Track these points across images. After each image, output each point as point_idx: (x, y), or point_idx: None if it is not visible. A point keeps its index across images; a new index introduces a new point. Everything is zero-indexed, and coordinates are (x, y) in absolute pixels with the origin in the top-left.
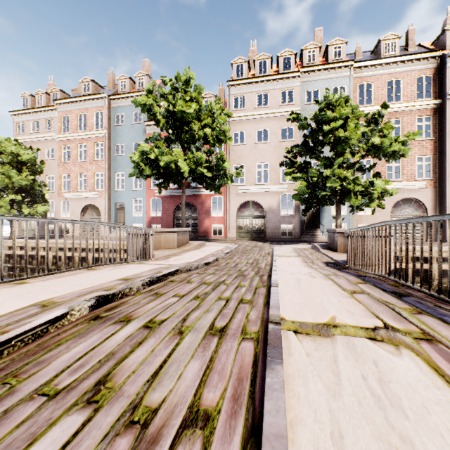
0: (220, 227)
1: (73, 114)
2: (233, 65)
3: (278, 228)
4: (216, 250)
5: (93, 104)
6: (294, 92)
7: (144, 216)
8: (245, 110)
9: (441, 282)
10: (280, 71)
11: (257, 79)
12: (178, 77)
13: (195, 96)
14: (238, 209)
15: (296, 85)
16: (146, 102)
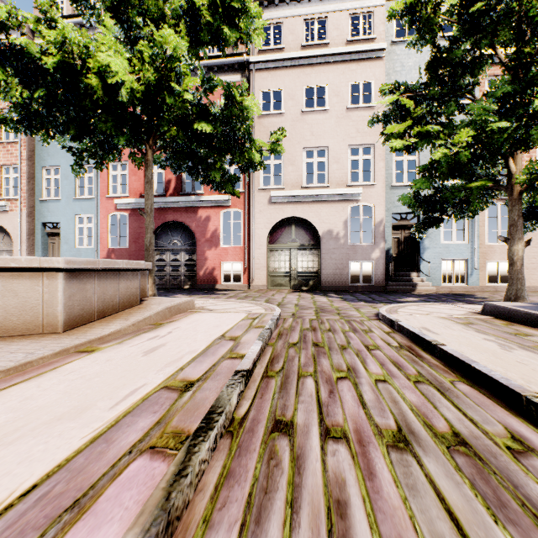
0: (238, 268)
1: None
2: None
3: (345, 267)
4: (213, 339)
5: None
6: (374, 16)
7: (96, 246)
8: (282, 50)
9: None
10: None
11: None
12: None
13: None
14: (270, 234)
15: (378, 3)
16: None
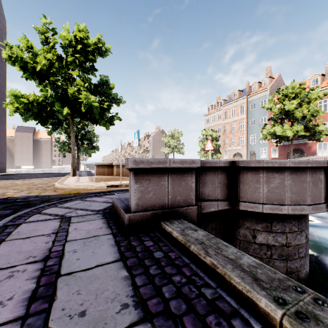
0: None
1: (229, 110)
2: None
3: None
4: None
5: (238, 102)
6: None
7: (267, 157)
8: None
9: None
10: None
11: None
12: (287, 87)
13: (299, 90)
14: None
15: None
16: (269, 106)
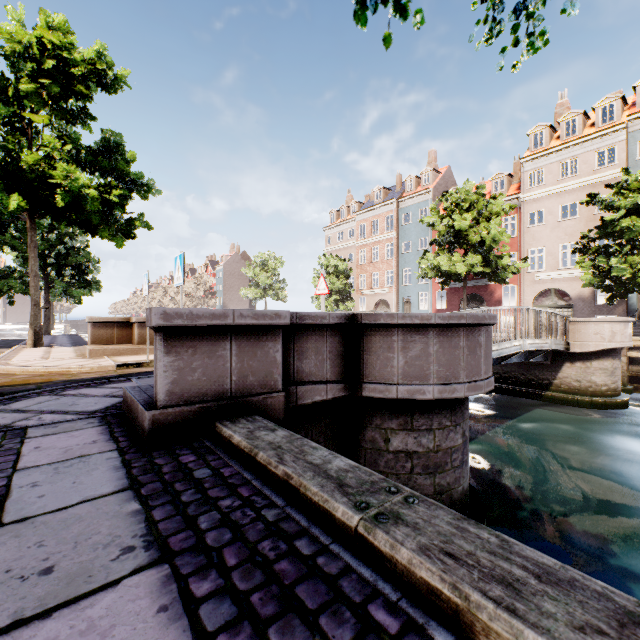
0: None
1: (368, 222)
2: (529, 136)
3: None
4: None
5: (383, 210)
6: (616, 149)
7: (429, 309)
8: (543, 186)
9: (538, 333)
10: (597, 125)
11: (560, 146)
12: (458, 191)
13: (475, 197)
14: (535, 299)
15: (619, 140)
16: (430, 220)
